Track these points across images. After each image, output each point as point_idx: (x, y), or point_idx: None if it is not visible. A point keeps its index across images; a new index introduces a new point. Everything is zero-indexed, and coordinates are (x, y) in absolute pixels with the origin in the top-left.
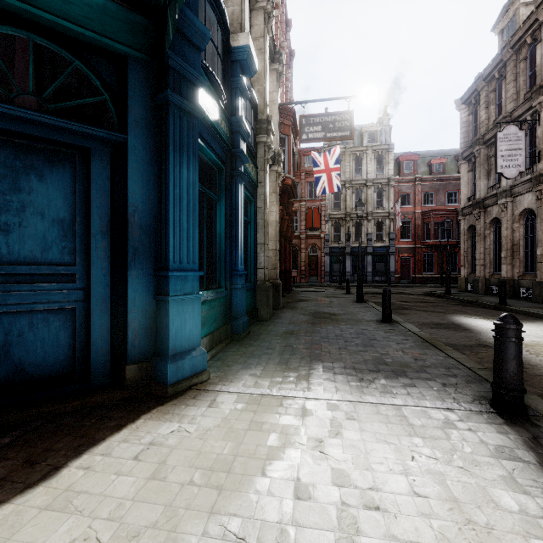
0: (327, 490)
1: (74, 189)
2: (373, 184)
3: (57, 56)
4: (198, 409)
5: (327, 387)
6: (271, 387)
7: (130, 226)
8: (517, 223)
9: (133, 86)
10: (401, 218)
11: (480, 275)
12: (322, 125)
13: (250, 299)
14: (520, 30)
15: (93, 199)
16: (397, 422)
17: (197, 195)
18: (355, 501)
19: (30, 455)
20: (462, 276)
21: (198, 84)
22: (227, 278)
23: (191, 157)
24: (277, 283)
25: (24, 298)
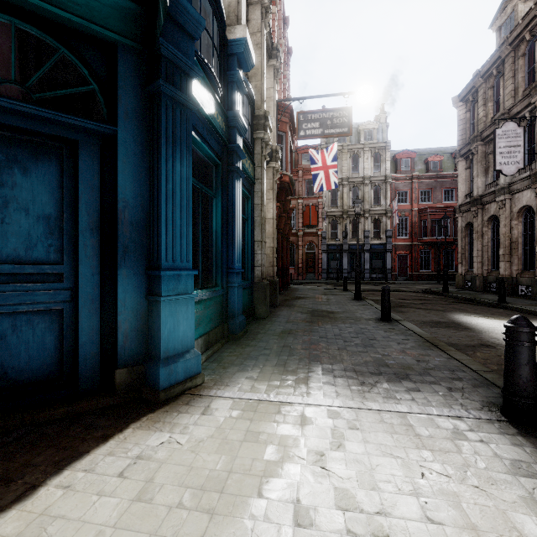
0: (330, 515)
1: (60, 184)
2: (370, 182)
3: (43, 44)
4: (191, 417)
5: (327, 391)
6: (269, 391)
7: (120, 222)
8: (516, 220)
9: (123, 75)
10: (398, 215)
11: (478, 272)
12: (320, 122)
13: (247, 298)
14: (519, 26)
15: (81, 195)
16: (403, 433)
17: (191, 190)
18: (362, 528)
19: (6, 471)
20: (460, 273)
21: (192, 74)
22: (224, 277)
23: (184, 151)
24: (275, 281)
25: (6, 299)
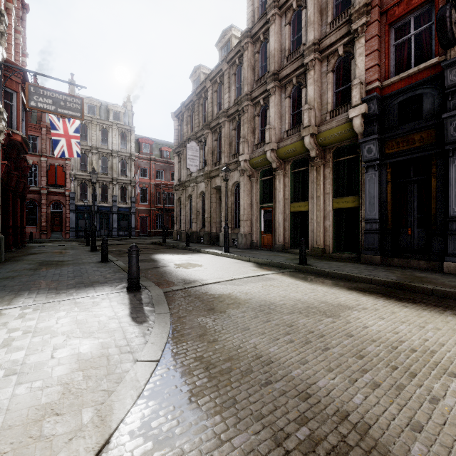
0: (0, 336)
1: None
2: (118, 155)
3: None
4: None
5: (26, 301)
6: None
7: None
8: (199, 199)
9: None
10: (141, 186)
11: (183, 229)
12: (53, 100)
13: None
14: (200, 87)
15: None
16: (68, 305)
17: None
18: (18, 334)
19: None
20: (175, 230)
21: None
22: None
23: None
24: None
25: None
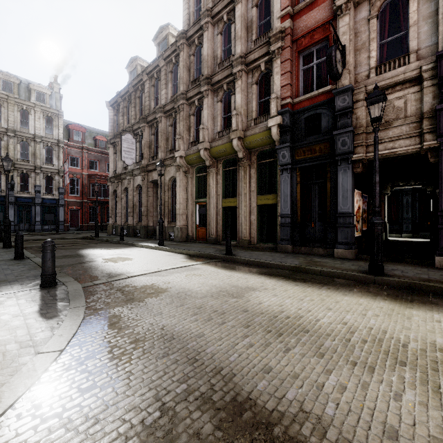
0: None
1: None
2: (42, 141)
3: None
4: None
5: None
6: None
7: None
8: (136, 192)
9: None
10: (71, 176)
11: (119, 223)
12: None
13: None
14: (136, 79)
15: None
16: None
17: None
18: None
19: None
20: (110, 224)
21: None
22: None
23: None
24: None
25: None
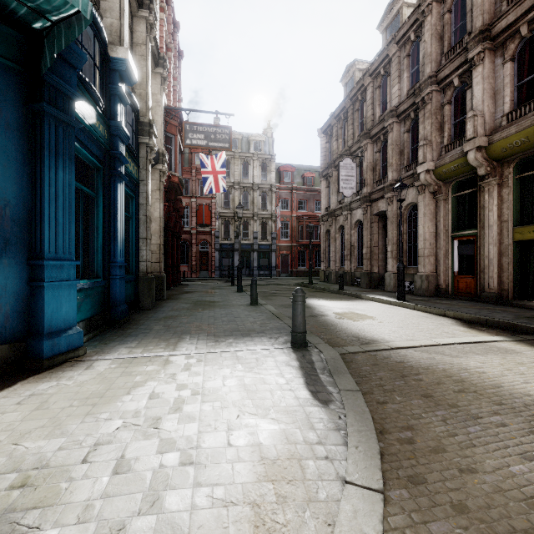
0: (171, 393)
1: None
2: (259, 188)
3: None
4: (76, 372)
5: (189, 348)
6: (144, 352)
7: (1, 218)
8: (354, 230)
9: (4, 91)
10: (281, 220)
11: (333, 268)
12: (205, 135)
13: (131, 290)
14: (355, 88)
15: None
16: (230, 359)
17: (73, 194)
18: (187, 394)
19: None
20: (322, 269)
21: (74, 98)
22: (106, 269)
23: (67, 161)
24: (162, 276)
25: None
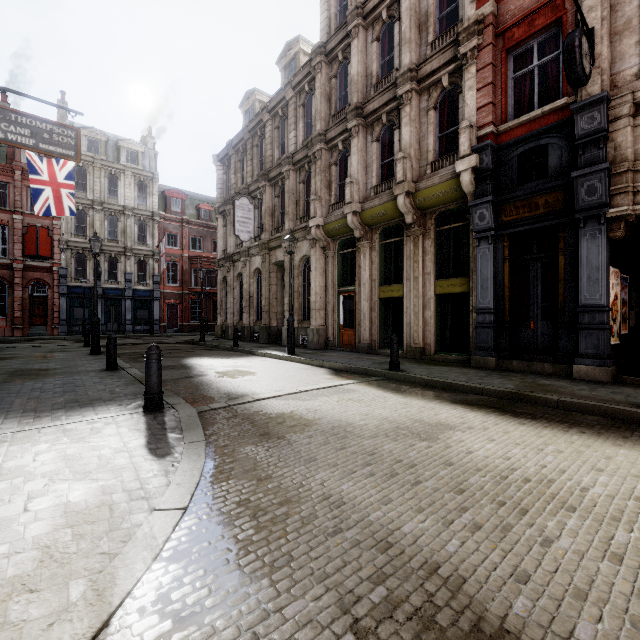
0: None
1: None
2: (134, 214)
3: None
4: None
5: None
6: None
7: None
8: (253, 279)
9: None
10: (168, 260)
11: (231, 322)
12: (32, 130)
13: None
14: (254, 121)
15: None
16: (52, 434)
17: None
18: None
19: None
20: (219, 323)
21: None
22: None
23: None
24: None
25: None
